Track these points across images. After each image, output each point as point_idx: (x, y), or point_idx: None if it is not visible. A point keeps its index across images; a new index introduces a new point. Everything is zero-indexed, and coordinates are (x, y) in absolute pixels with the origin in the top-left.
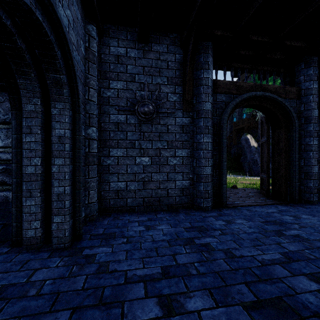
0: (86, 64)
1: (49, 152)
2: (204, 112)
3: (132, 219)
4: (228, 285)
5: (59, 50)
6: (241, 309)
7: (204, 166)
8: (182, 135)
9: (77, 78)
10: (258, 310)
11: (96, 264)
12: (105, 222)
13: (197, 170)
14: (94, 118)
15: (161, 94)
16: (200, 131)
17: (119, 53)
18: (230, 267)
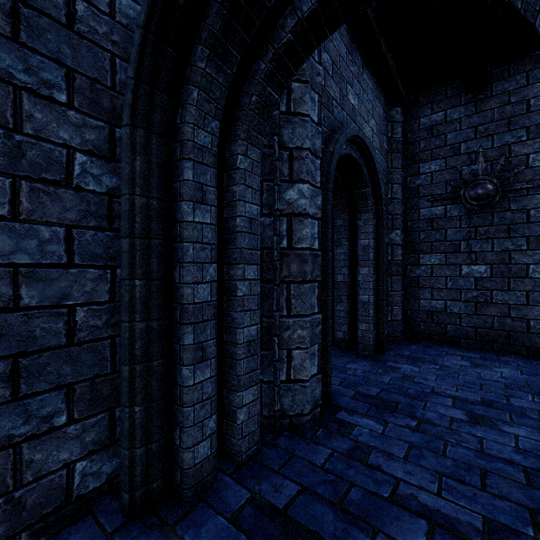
0: (389, 157)
1: (354, 262)
2: None
3: (452, 352)
4: None
5: (365, 167)
6: None
7: None
8: None
9: (380, 185)
10: None
11: (400, 373)
12: (412, 347)
13: None
14: (398, 219)
15: (513, 160)
16: None
17: (434, 122)
18: None
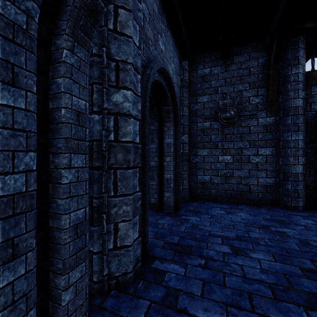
0: (181, 90)
1: (162, 153)
2: (292, 109)
3: (215, 205)
4: (291, 256)
5: (169, 93)
6: (296, 268)
7: (292, 164)
8: (265, 134)
9: (177, 105)
10: (313, 273)
11: (190, 223)
12: (194, 204)
13: (283, 168)
14: (186, 128)
15: (243, 99)
16: (287, 129)
17: (205, 73)
18: (300, 249)
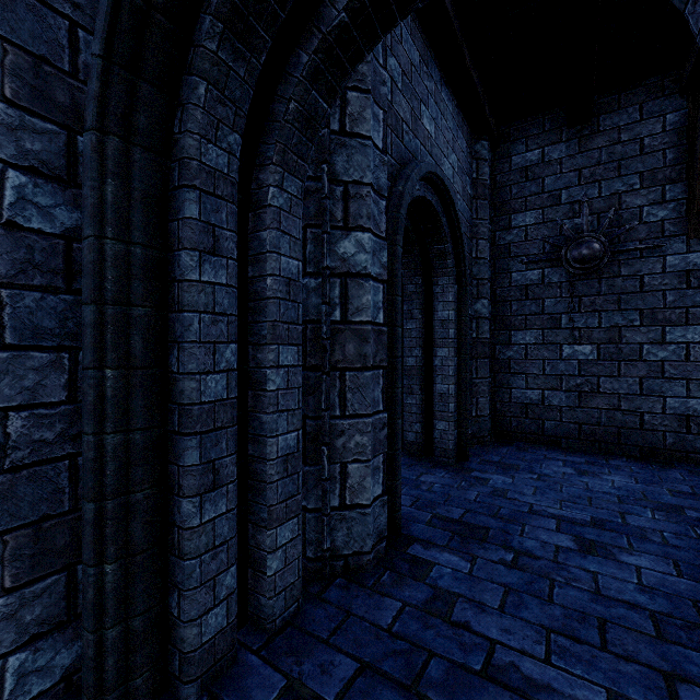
0: (473, 205)
1: (430, 340)
2: None
3: (551, 456)
4: None
5: (444, 216)
6: None
7: None
8: (684, 293)
9: (463, 241)
10: None
11: (489, 487)
12: (502, 450)
13: None
14: (485, 285)
15: (624, 214)
16: None
17: (529, 162)
18: None
